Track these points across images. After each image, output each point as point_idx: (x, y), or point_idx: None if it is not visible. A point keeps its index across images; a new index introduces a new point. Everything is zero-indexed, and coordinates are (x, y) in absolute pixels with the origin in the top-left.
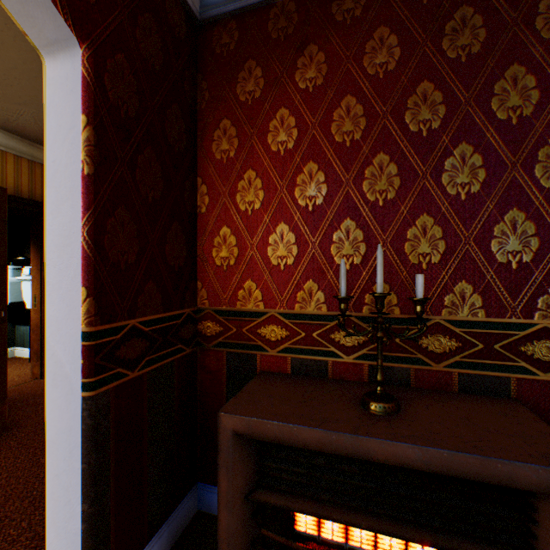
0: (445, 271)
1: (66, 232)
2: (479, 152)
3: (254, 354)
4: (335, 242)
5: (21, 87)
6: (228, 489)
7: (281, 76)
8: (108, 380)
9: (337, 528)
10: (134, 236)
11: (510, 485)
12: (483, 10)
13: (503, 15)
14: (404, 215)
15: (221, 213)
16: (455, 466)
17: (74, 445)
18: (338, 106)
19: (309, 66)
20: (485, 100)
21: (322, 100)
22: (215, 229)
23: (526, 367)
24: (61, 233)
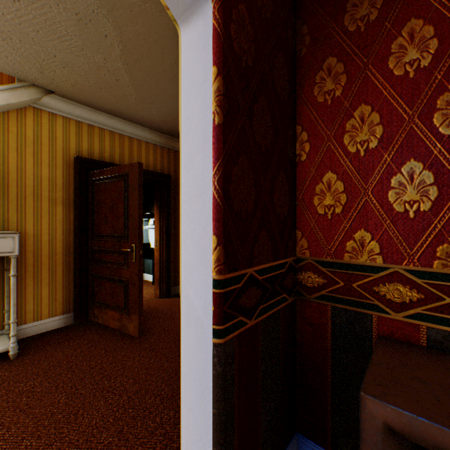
0: None
1: (198, 183)
2: None
3: (368, 314)
4: None
5: (150, 89)
6: None
7: None
8: (232, 328)
9: None
10: (250, 185)
11: None
12: None
13: None
14: None
15: (323, 159)
16: None
17: (205, 387)
18: None
19: None
20: None
21: None
22: (316, 176)
23: None
24: (193, 184)
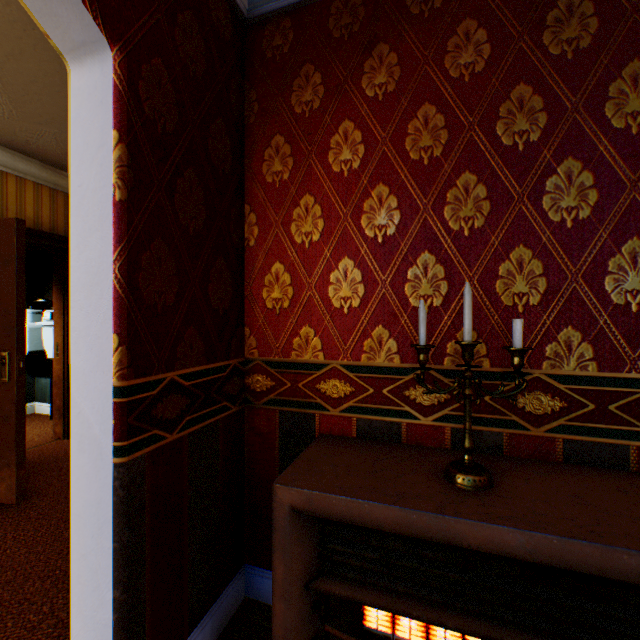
0: (546, 315)
1: (95, 269)
2: (590, 169)
3: (312, 414)
4: (410, 280)
5: (41, 103)
6: (284, 576)
7: (344, 83)
8: (143, 443)
9: (415, 625)
10: (173, 274)
11: (639, 582)
12: None
13: (619, 1)
14: (495, 247)
15: (272, 246)
16: (568, 556)
17: (104, 520)
18: (413, 117)
19: (379, 70)
20: (598, 105)
21: (394, 109)
22: (265, 266)
23: None
24: (89, 270)
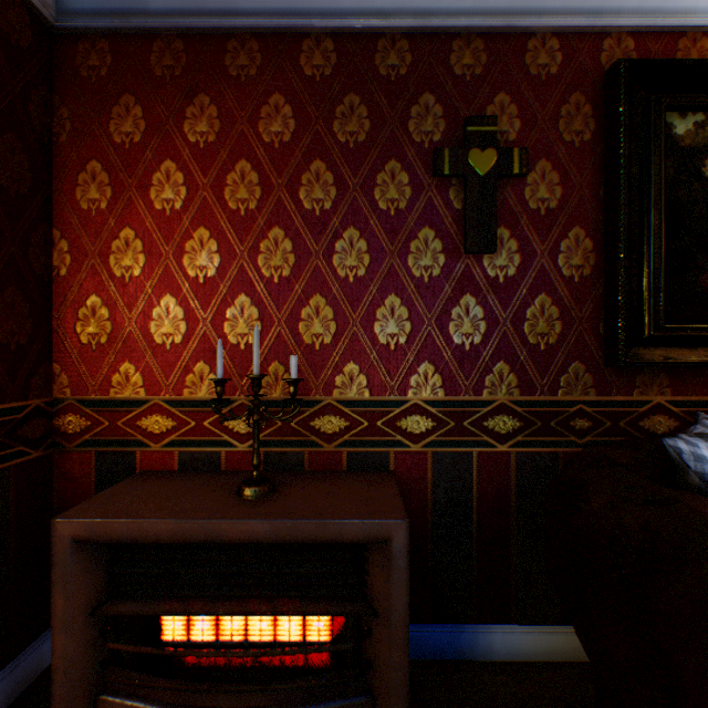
0: (337, 352)
1: None
2: (366, 238)
3: (134, 451)
4: (230, 320)
5: None
6: (66, 608)
7: (167, 123)
8: None
9: (209, 626)
10: None
11: (339, 542)
12: (368, 102)
13: (384, 111)
14: (299, 294)
15: (89, 278)
16: (298, 533)
17: None
18: (232, 170)
19: (201, 118)
20: (371, 188)
21: (216, 159)
22: (80, 298)
23: (402, 440)
24: None
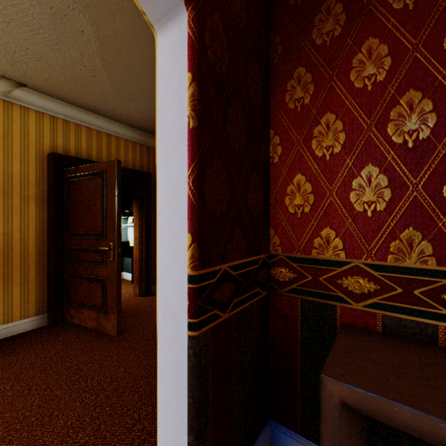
0: None
1: (174, 183)
2: None
3: (333, 305)
4: None
5: (129, 87)
6: None
7: (367, 4)
8: (207, 321)
9: None
10: (225, 186)
11: None
12: None
13: None
14: None
15: (294, 161)
16: None
17: (180, 378)
18: None
19: None
20: None
21: (428, 13)
22: (287, 178)
23: None
24: (169, 184)
